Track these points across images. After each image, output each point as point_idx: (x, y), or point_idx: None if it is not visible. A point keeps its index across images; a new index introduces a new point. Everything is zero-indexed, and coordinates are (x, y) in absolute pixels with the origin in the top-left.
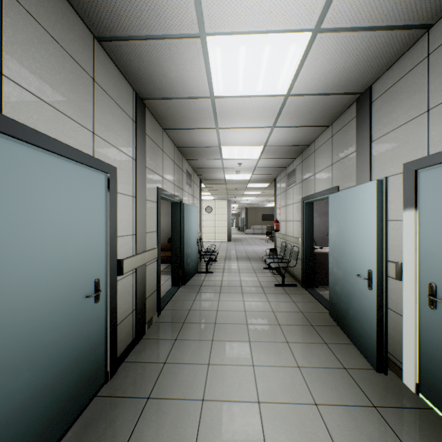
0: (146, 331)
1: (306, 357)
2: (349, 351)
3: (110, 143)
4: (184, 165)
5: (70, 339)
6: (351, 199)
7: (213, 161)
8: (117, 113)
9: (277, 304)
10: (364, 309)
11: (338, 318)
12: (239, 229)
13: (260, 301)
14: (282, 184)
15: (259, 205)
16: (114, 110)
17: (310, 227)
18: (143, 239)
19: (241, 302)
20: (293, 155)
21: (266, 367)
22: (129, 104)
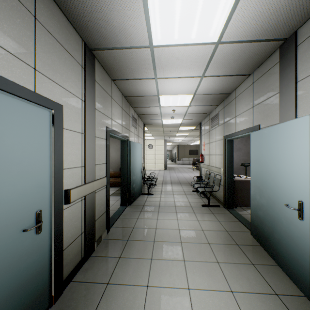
0: (95, 248)
1: (237, 280)
2: (276, 273)
3: (55, 82)
4: (130, 111)
5: (1, 277)
6: (276, 135)
7: (153, 108)
8: (64, 56)
9: (205, 223)
10: (293, 237)
11: (261, 239)
12: (173, 161)
13: (191, 220)
14: (206, 127)
15: (187, 143)
16: (61, 53)
17: (230, 160)
18: (92, 170)
19: (175, 220)
20: (216, 102)
21: (201, 290)
22: (78, 51)
